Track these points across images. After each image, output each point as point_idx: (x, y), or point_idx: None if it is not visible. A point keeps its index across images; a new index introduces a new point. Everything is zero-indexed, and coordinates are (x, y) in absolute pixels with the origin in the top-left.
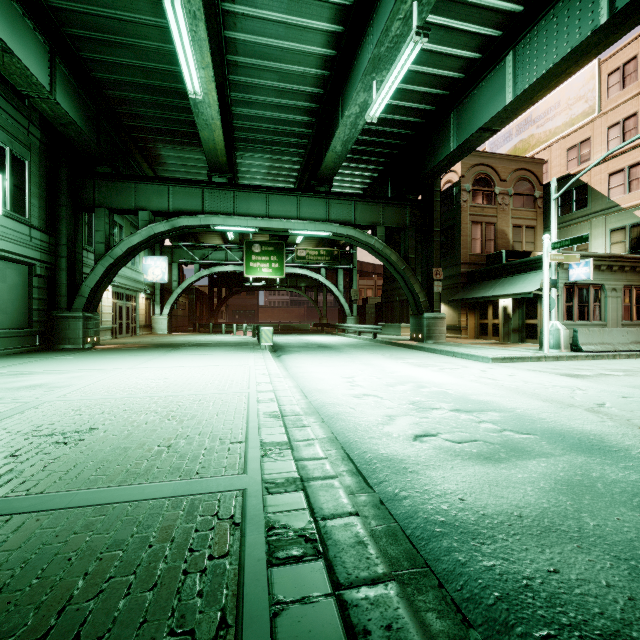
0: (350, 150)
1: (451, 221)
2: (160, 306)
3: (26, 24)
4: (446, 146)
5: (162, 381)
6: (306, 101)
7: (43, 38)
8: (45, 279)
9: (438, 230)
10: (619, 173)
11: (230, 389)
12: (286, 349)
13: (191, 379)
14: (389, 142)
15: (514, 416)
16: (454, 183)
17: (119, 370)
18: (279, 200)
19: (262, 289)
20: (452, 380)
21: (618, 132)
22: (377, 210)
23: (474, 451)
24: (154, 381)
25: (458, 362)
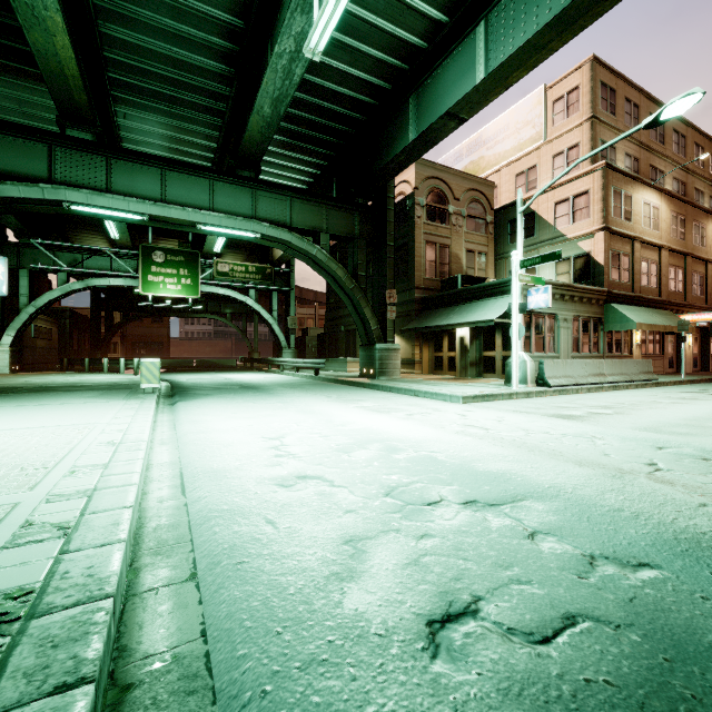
0: (285, 130)
1: (404, 239)
2: None
3: None
4: (404, 138)
5: None
6: (219, 36)
7: None
8: None
9: (392, 245)
10: (564, 202)
11: None
12: (190, 392)
13: None
14: (335, 127)
15: (572, 508)
16: (407, 195)
17: None
18: (182, 181)
19: (172, 315)
20: (432, 433)
21: (562, 161)
22: (320, 212)
23: (609, 685)
24: None
25: (425, 403)
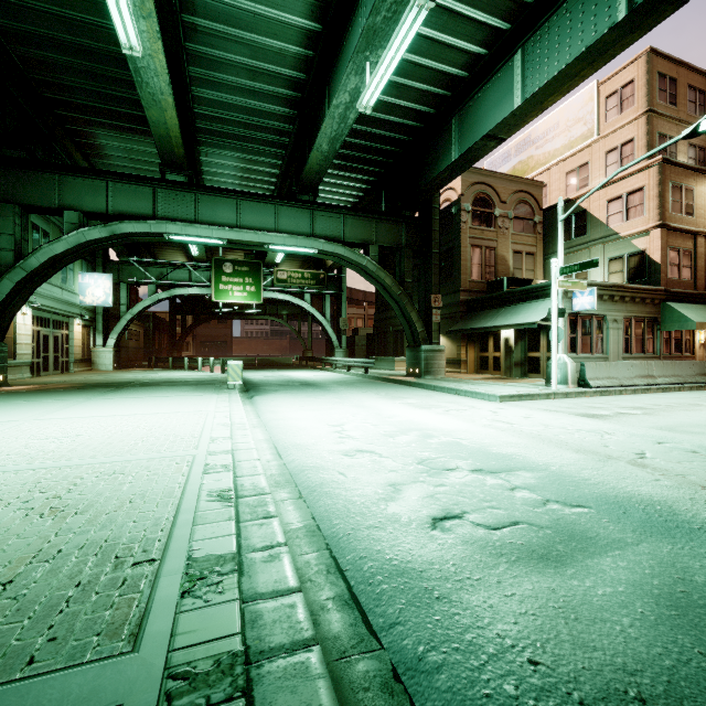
0: (338, 155)
1: (450, 244)
2: (103, 335)
3: None
4: (447, 156)
5: (69, 440)
6: (285, 88)
7: None
8: None
9: (437, 252)
10: (617, 200)
11: (168, 450)
12: (261, 388)
13: (116, 435)
14: (383, 148)
15: (551, 477)
16: (453, 202)
17: (12, 423)
18: (253, 208)
19: (236, 317)
20: (462, 425)
21: (616, 158)
22: (369, 226)
23: (521, 544)
24: (56, 440)
25: (464, 401)
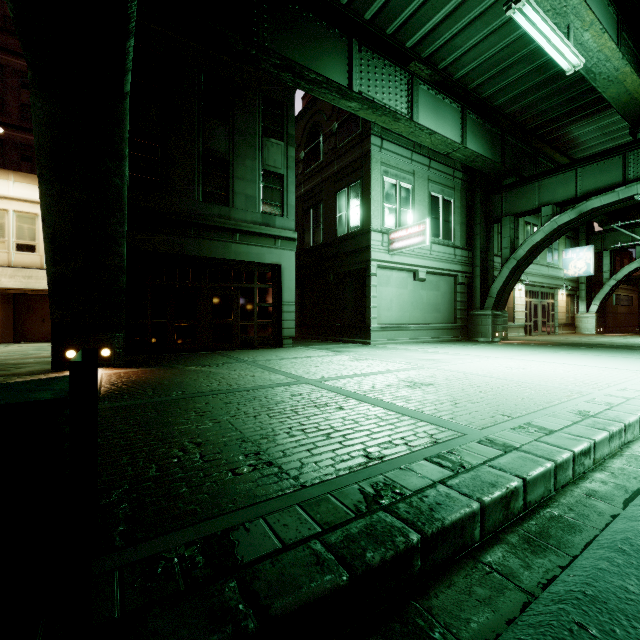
0: None
1: None
2: (585, 302)
3: (445, 104)
4: None
5: (516, 370)
6: None
7: (456, 105)
8: (465, 285)
9: None
10: None
11: (573, 386)
12: None
13: (546, 373)
14: None
15: None
16: None
17: (494, 358)
18: None
19: None
20: None
21: None
22: None
23: None
24: (509, 369)
25: None
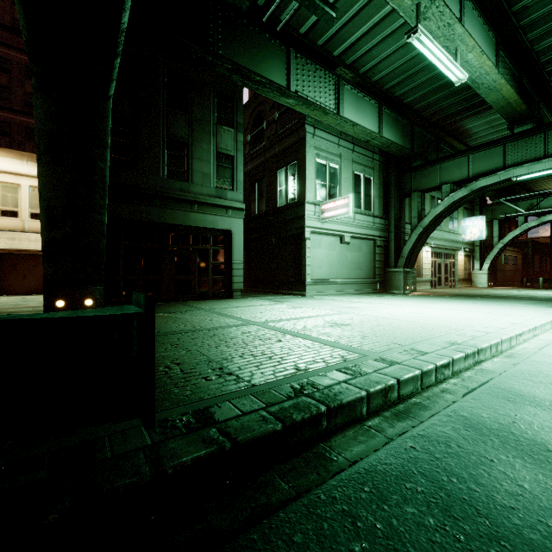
0: None
1: None
2: (479, 262)
3: (365, 101)
4: None
5: (415, 314)
6: None
7: (374, 101)
8: (382, 248)
9: None
10: None
11: (453, 325)
12: None
13: (437, 316)
14: None
15: None
16: None
17: (401, 306)
18: None
19: None
20: None
21: None
22: None
23: None
24: (410, 313)
25: None
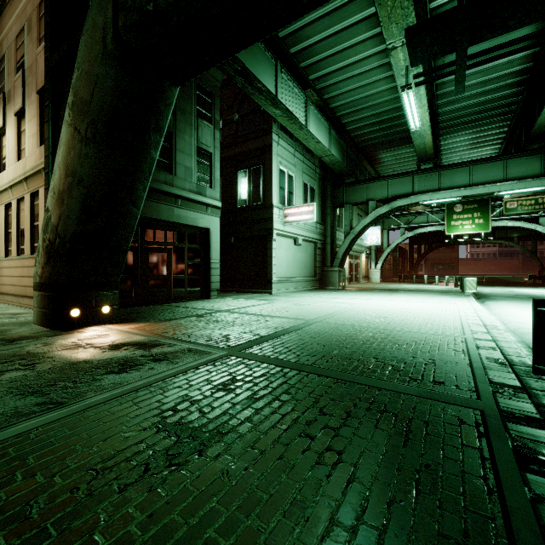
0: None
1: None
2: (374, 262)
3: (321, 122)
4: None
5: (401, 306)
6: (513, 78)
7: (327, 123)
8: (321, 250)
9: None
10: None
11: (446, 313)
12: (490, 297)
13: (418, 307)
14: None
15: None
16: None
17: (372, 300)
18: (483, 168)
19: (463, 243)
20: None
21: None
22: None
23: None
24: (396, 306)
25: None
